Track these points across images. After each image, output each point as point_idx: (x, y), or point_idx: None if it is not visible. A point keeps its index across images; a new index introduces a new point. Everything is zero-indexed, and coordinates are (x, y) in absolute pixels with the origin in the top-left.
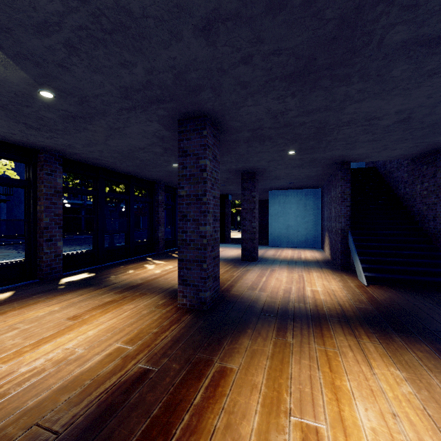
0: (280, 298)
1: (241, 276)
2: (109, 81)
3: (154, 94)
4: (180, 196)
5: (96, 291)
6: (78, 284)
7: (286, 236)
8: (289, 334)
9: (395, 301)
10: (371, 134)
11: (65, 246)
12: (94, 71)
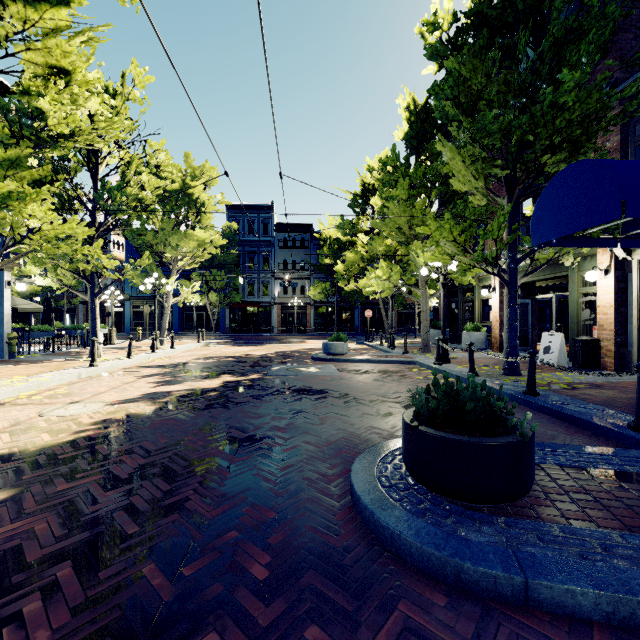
0: None
1: None
2: None
3: None
4: None
5: None
6: None
7: None
8: None
9: None
10: None
11: None
12: None
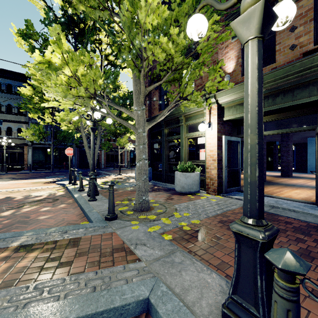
0: (292, 183)
1: (278, 179)
2: None
3: None
4: None
5: None
6: None
7: None
8: (288, 186)
9: None
10: None
11: None
12: None
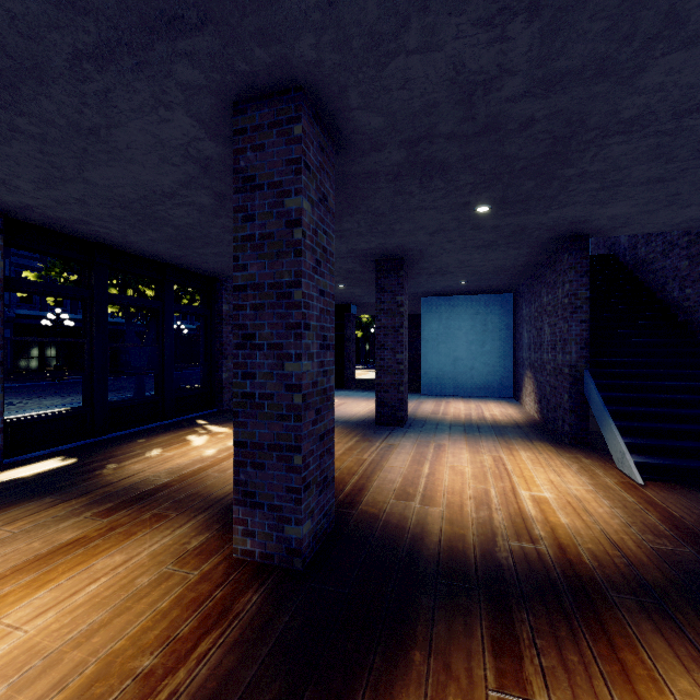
0: (471, 525)
1: (379, 462)
2: None
3: None
4: (237, 289)
5: (53, 508)
6: (22, 490)
7: (453, 376)
8: (530, 669)
9: None
10: (663, 162)
11: (56, 395)
12: None
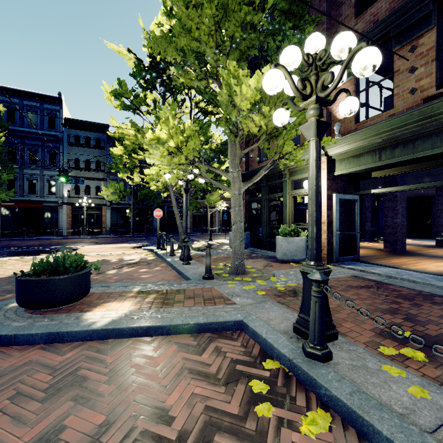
0: None
1: (427, 250)
2: None
3: None
4: (384, 208)
5: None
6: None
7: None
8: (433, 258)
9: None
10: None
11: None
12: None
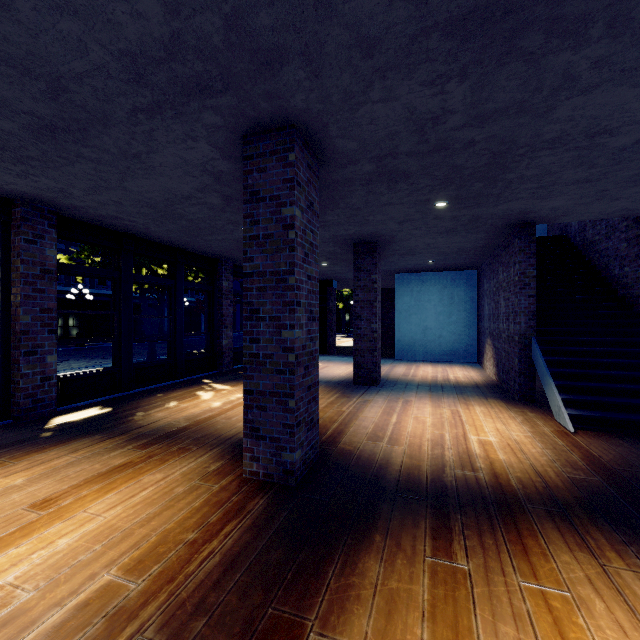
0: (427, 459)
1: (355, 413)
2: (94, 37)
3: (191, 73)
4: (246, 275)
5: (103, 442)
6: (76, 429)
7: (423, 343)
8: (457, 546)
9: (635, 465)
10: (587, 168)
11: (81, 359)
12: (56, 7)
